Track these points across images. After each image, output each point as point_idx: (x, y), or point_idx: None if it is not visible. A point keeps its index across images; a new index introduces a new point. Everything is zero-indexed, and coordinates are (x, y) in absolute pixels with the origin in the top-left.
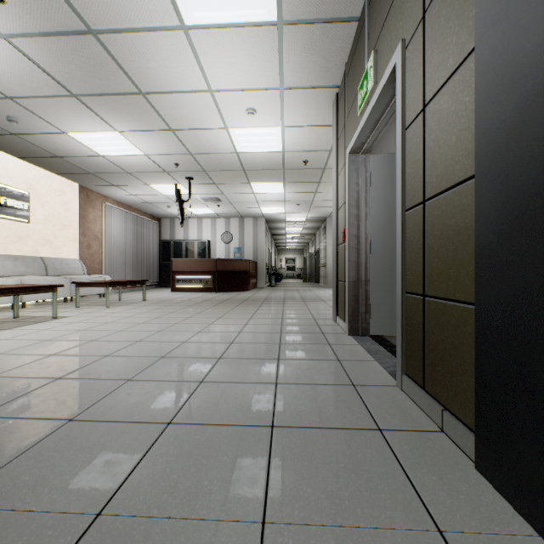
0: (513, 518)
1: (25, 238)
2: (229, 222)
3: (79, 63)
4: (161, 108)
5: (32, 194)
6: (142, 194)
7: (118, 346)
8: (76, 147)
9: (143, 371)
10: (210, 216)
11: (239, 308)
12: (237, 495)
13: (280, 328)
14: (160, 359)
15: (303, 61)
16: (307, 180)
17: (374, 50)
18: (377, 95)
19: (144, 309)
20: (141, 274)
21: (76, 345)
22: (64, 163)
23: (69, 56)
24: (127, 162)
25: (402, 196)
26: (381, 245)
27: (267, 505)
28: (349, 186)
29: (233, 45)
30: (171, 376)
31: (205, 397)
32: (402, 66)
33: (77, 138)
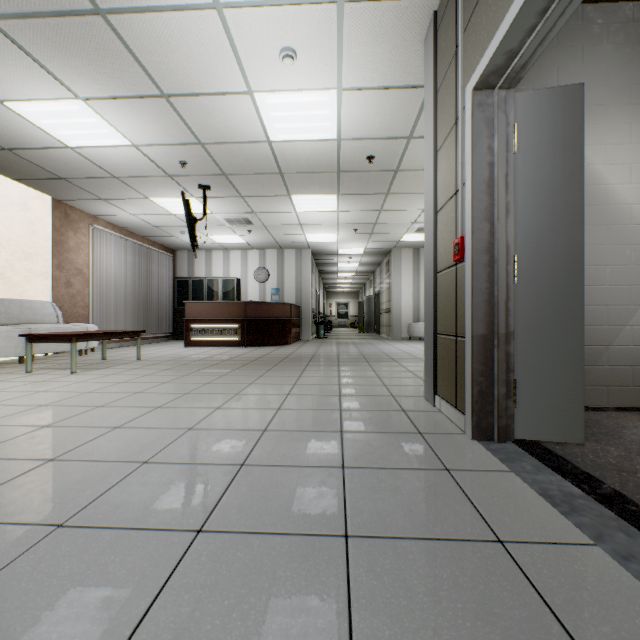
0: None
1: None
2: (264, 254)
3: None
4: (139, 47)
5: None
6: (143, 213)
7: None
8: (27, 130)
9: None
10: (239, 246)
11: (271, 375)
12: None
13: (338, 419)
14: (43, 540)
15: None
16: (370, 191)
17: None
18: None
19: (126, 376)
20: (147, 322)
21: None
22: (18, 161)
23: None
24: (109, 159)
25: None
26: (536, 265)
27: None
28: (474, 152)
29: None
30: None
31: None
32: None
33: (22, 114)
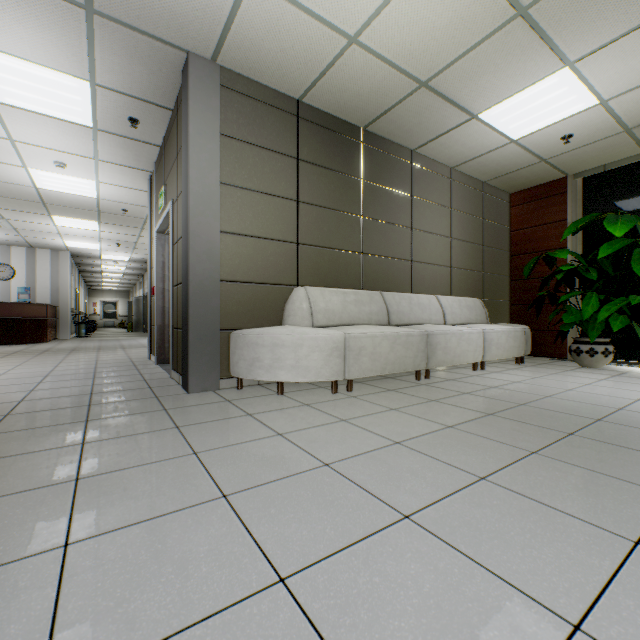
0: (184, 392)
1: None
2: (8, 251)
3: None
4: None
5: None
6: None
7: None
8: None
9: None
10: None
11: (41, 358)
12: (77, 404)
13: (95, 366)
14: None
15: (117, 151)
16: (128, 225)
17: (165, 184)
18: (166, 214)
19: None
20: None
21: None
22: None
23: None
24: None
25: (173, 279)
26: None
27: (91, 403)
28: (157, 256)
29: (46, 124)
30: (1, 392)
31: (41, 393)
32: (173, 213)
33: None
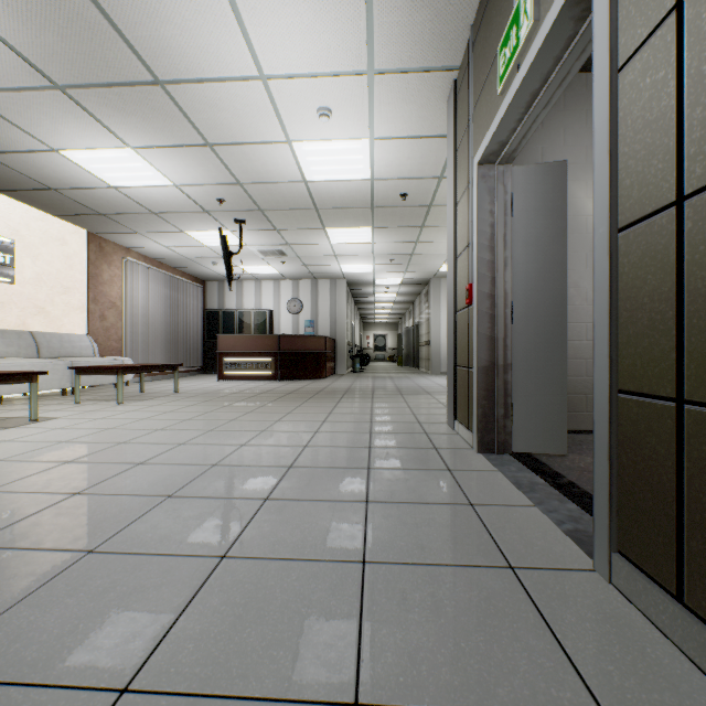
0: None
1: (6, 305)
2: (297, 285)
3: (56, 28)
4: (190, 108)
5: (18, 242)
6: (177, 245)
7: (104, 473)
8: (75, 173)
9: (124, 528)
10: (272, 277)
11: (308, 405)
12: None
13: (368, 439)
14: (163, 502)
15: (404, 22)
16: (405, 224)
17: None
18: (543, 37)
19: (171, 407)
20: (178, 355)
21: (36, 471)
22: (62, 199)
23: (39, 15)
24: (150, 197)
25: (611, 203)
26: (529, 309)
27: None
28: (478, 216)
29: None
30: (170, 541)
31: (221, 601)
32: None
33: (75, 160)
